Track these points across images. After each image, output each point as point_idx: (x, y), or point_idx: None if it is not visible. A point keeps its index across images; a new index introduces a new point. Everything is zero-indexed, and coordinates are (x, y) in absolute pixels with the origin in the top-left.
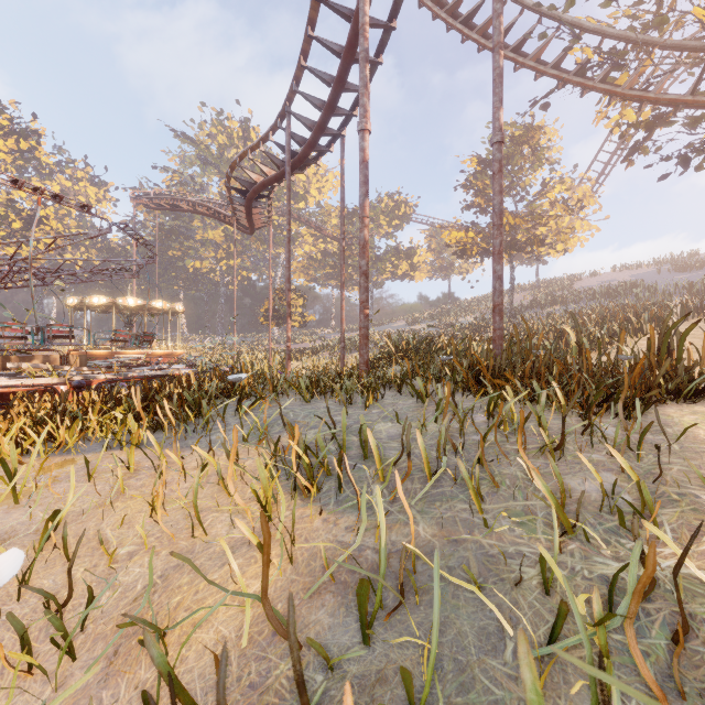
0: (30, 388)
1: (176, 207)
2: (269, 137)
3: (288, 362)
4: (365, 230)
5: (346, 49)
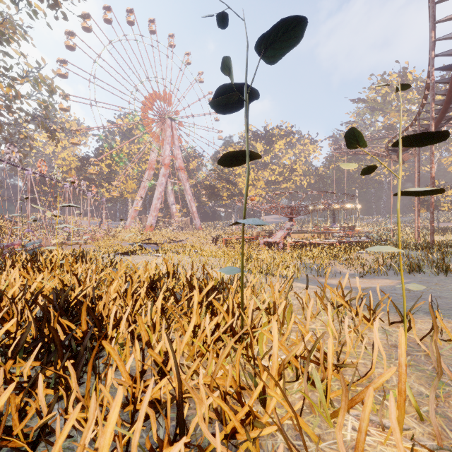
0: (331, 242)
1: (356, 153)
2: (408, 129)
3: (418, 238)
4: (431, 199)
5: (447, 93)
